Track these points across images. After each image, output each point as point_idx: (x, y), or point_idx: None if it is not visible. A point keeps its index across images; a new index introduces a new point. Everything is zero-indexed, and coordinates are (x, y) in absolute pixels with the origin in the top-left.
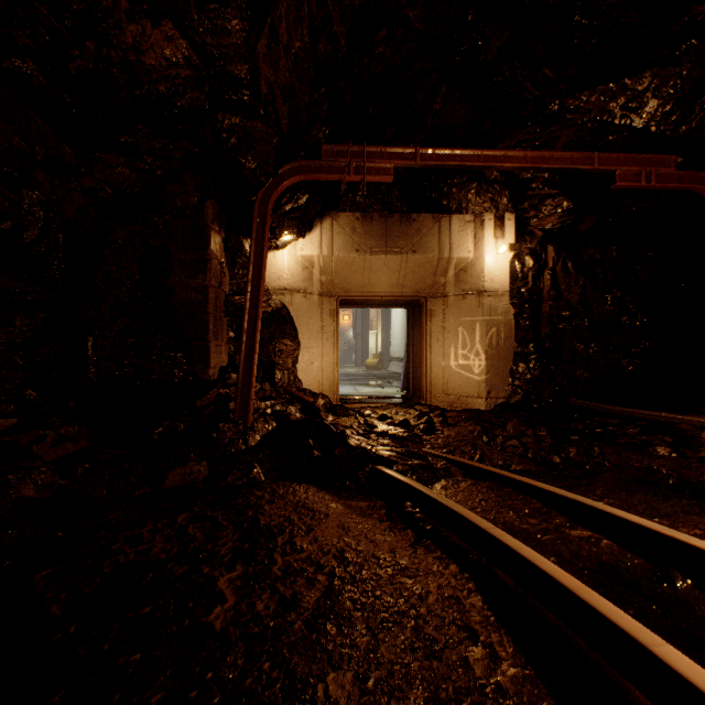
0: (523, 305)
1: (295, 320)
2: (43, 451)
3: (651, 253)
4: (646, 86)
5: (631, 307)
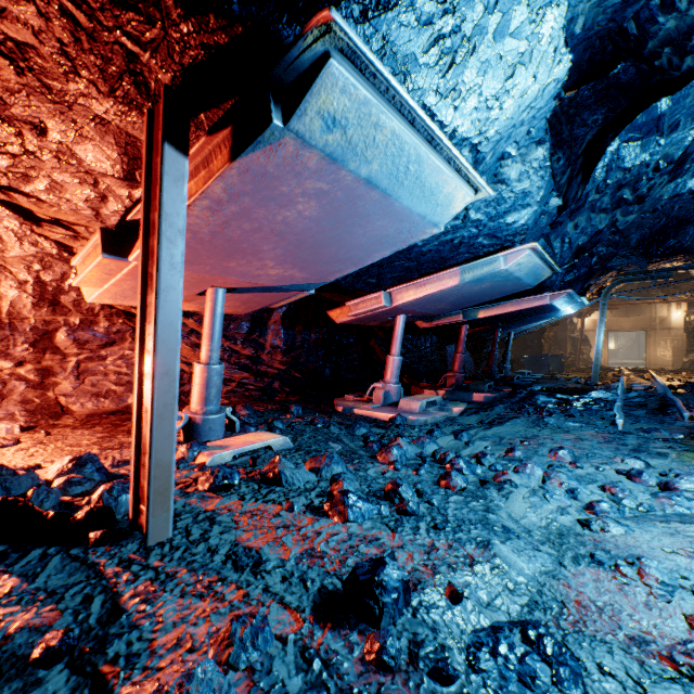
0: (688, 333)
1: (589, 339)
2: None
3: None
4: None
5: None
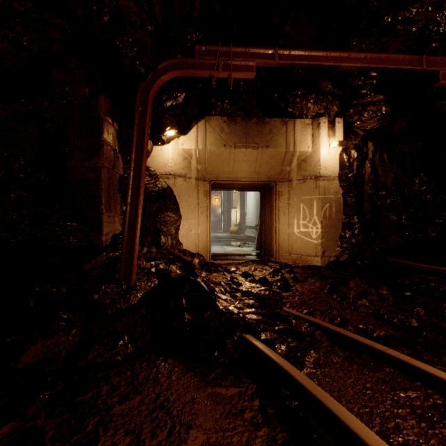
0: (350, 187)
1: (177, 197)
2: None
3: None
4: None
5: (435, 188)
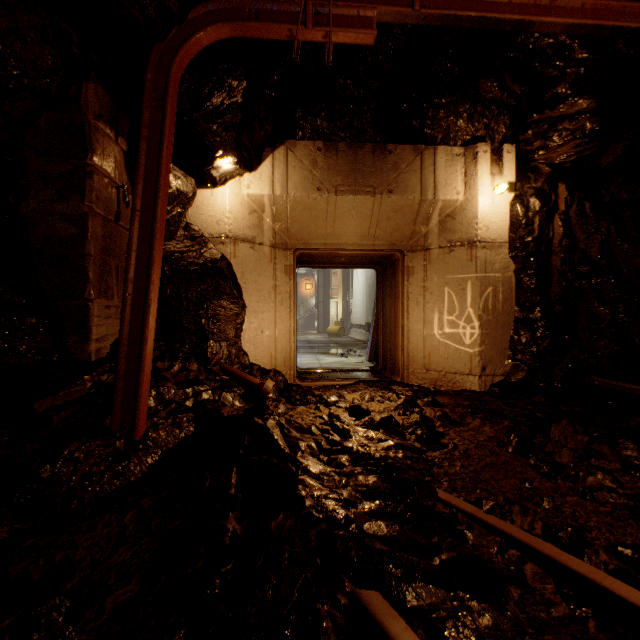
0: (528, 258)
1: (240, 276)
2: None
3: None
4: None
5: None
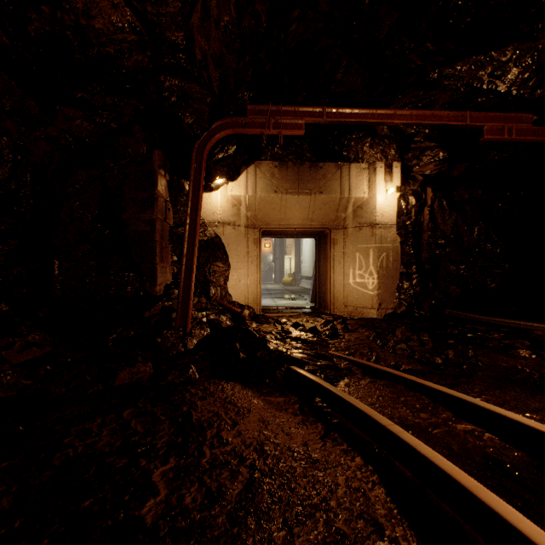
0: (408, 235)
1: (226, 246)
2: (12, 355)
3: (510, 194)
4: (508, 57)
5: (494, 237)
